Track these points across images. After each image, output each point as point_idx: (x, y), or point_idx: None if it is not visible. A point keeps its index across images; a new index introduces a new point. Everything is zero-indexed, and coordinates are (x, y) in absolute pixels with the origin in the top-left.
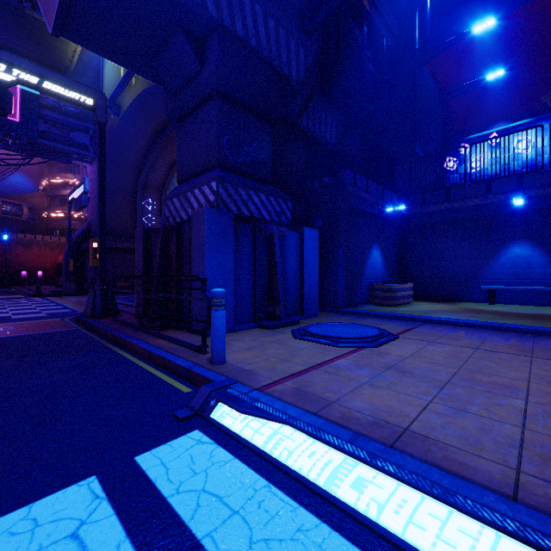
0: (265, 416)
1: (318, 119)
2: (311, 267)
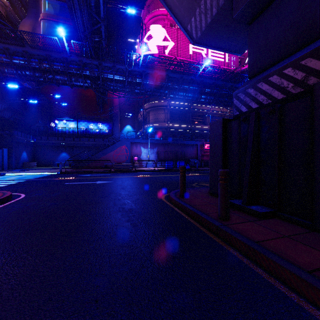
0: (14, 173)
1: (3, 112)
2: (6, 158)
